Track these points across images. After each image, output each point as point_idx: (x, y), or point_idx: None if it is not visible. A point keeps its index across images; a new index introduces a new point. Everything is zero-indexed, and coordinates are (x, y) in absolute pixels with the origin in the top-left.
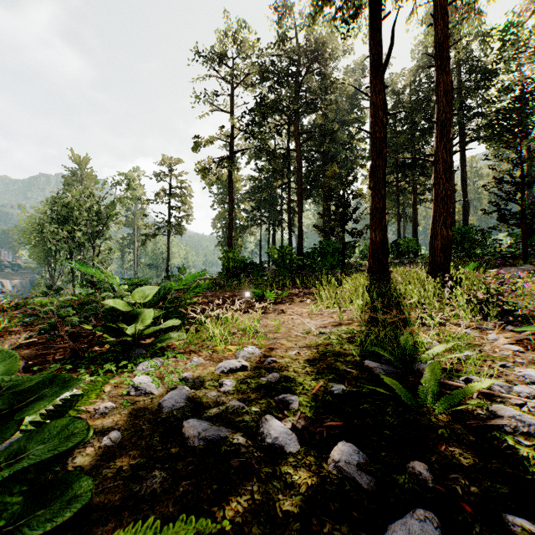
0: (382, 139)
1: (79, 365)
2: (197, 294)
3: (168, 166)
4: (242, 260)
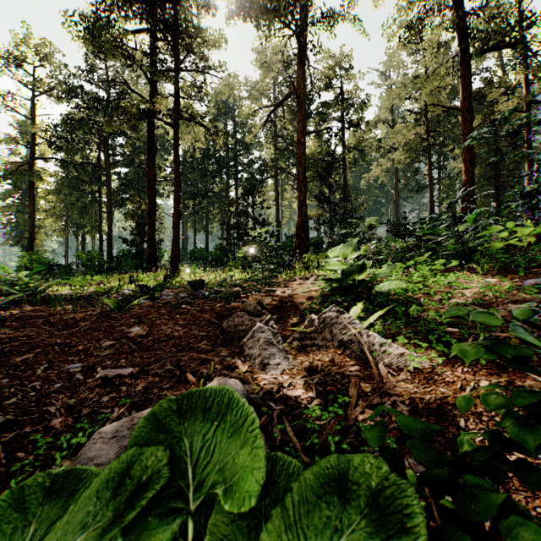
0: (153, 197)
1: None
2: None
3: None
4: (48, 262)
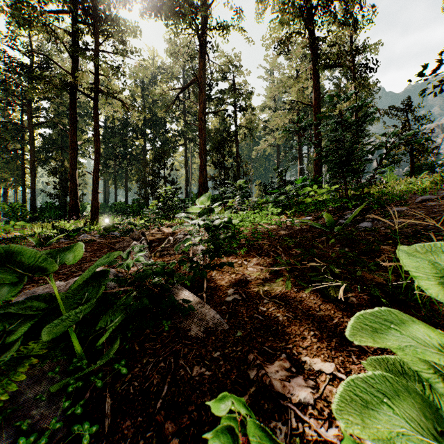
0: (75, 156)
1: None
2: None
3: None
4: None
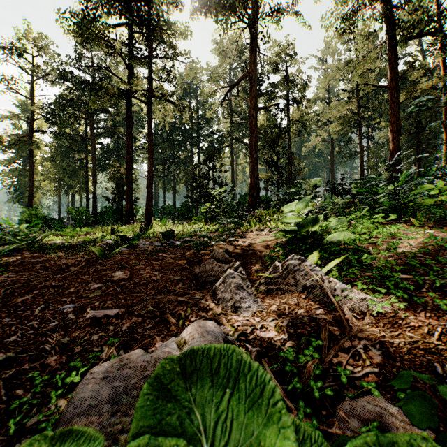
0: (131, 162)
1: None
2: None
3: None
4: (44, 216)
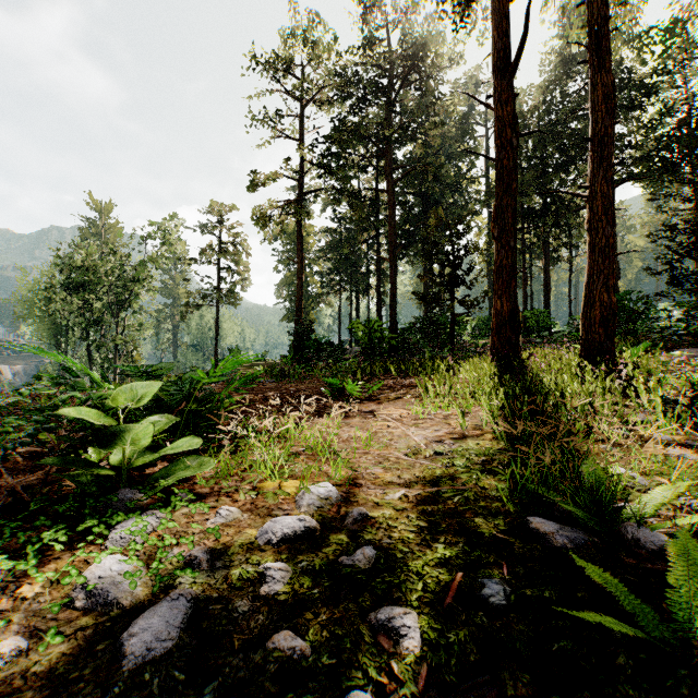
0: (511, 167)
1: (6, 528)
2: (241, 390)
3: (217, 214)
4: (315, 339)
